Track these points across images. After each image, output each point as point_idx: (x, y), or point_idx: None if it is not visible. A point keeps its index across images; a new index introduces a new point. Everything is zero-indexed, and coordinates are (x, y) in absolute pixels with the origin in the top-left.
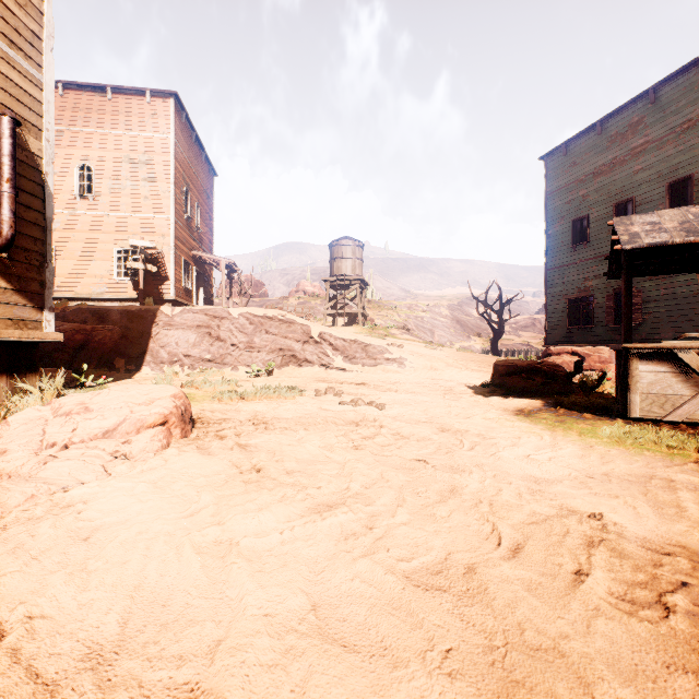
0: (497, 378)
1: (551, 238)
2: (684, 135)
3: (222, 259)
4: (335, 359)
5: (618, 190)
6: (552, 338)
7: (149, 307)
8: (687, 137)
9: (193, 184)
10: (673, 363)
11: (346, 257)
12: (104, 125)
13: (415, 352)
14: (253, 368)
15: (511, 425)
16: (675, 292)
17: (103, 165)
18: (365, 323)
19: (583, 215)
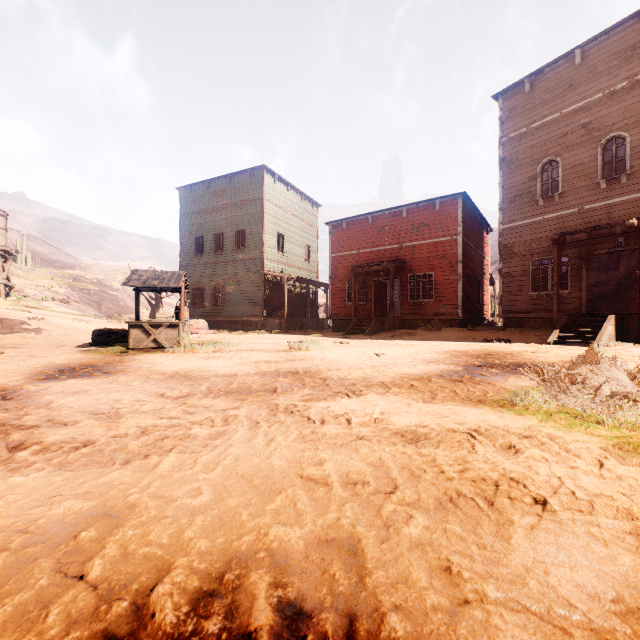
0: (93, 337)
1: (183, 245)
2: (242, 207)
3: None
4: None
5: (216, 226)
6: None
7: None
8: (243, 209)
9: None
10: (143, 327)
11: None
12: None
13: (56, 323)
14: None
15: (70, 353)
16: (238, 290)
17: None
18: (10, 294)
19: (200, 236)
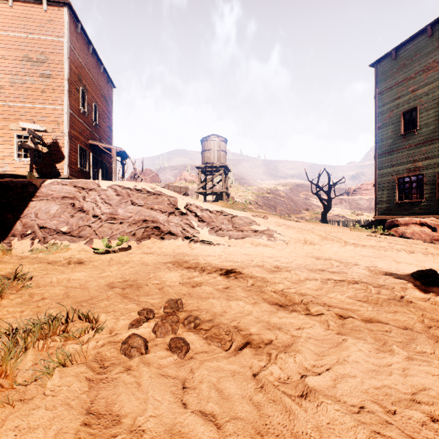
0: None
1: (380, 129)
2: None
3: (114, 147)
4: (201, 231)
5: None
6: (381, 210)
7: (21, 179)
8: None
9: (91, 87)
10: None
11: (214, 149)
12: (6, 28)
13: (281, 223)
14: (104, 243)
15: None
16: None
17: (5, 62)
18: (228, 200)
19: (413, 107)
